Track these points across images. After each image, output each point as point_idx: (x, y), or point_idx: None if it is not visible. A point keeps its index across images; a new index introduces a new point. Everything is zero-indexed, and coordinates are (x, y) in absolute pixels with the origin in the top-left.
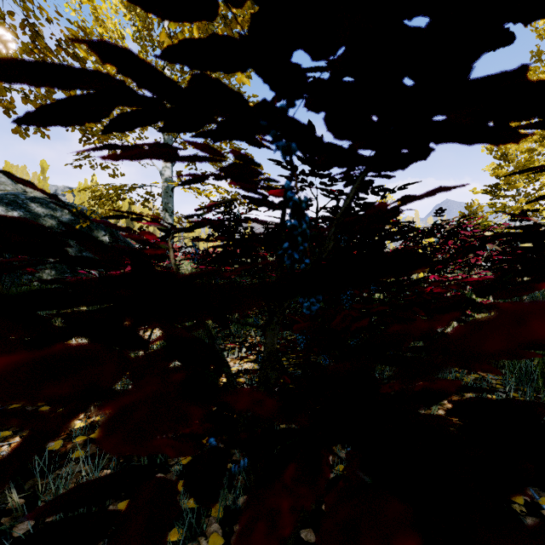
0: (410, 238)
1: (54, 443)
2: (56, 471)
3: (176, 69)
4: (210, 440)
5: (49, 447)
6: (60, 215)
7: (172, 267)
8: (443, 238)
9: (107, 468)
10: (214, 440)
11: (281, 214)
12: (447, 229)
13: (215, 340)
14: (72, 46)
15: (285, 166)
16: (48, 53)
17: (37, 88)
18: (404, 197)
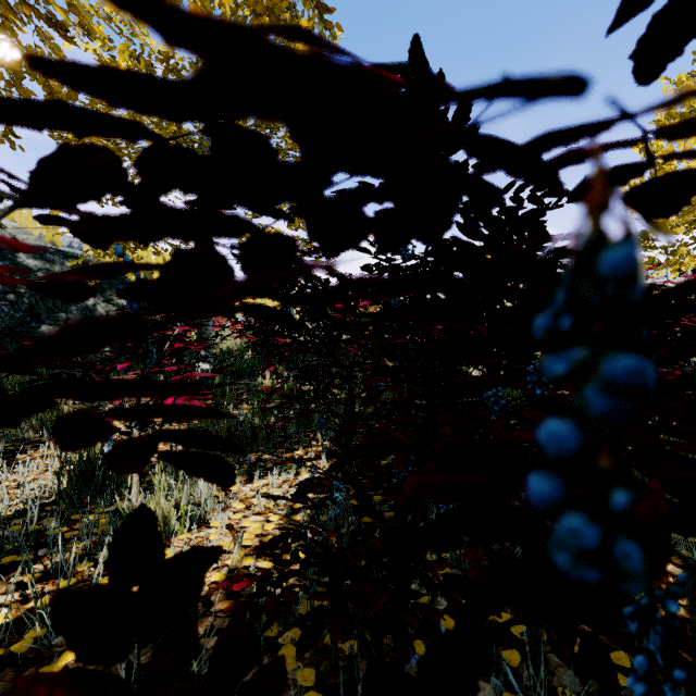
0: None
1: None
2: None
3: None
4: None
5: None
6: (59, 270)
7: (182, 337)
8: None
9: None
10: None
11: None
12: None
13: None
14: (44, 2)
15: None
16: (9, 15)
17: None
18: None
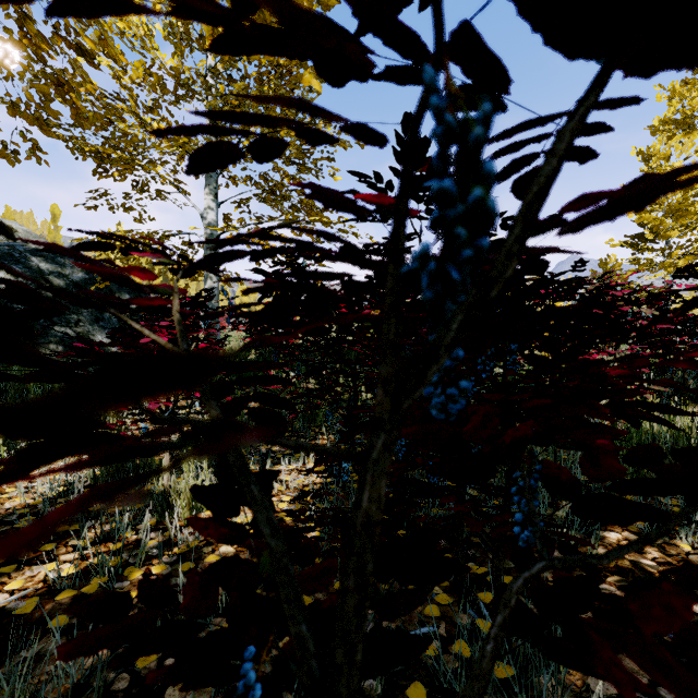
0: (538, 301)
1: (26, 602)
2: (21, 652)
3: (222, 75)
4: (244, 667)
5: (17, 609)
6: (69, 273)
7: (209, 339)
8: (584, 300)
9: (93, 657)
10: (251, 668)
11: (399, 186)
12: (590, 288)
13: (250, 474)
14: (75, 34)
15: (374, 184)
16: (42, 44)
17: (28, 95)
18: (648, 175)
